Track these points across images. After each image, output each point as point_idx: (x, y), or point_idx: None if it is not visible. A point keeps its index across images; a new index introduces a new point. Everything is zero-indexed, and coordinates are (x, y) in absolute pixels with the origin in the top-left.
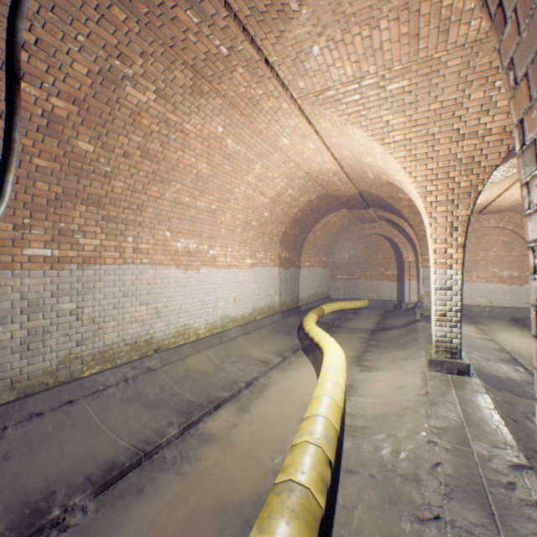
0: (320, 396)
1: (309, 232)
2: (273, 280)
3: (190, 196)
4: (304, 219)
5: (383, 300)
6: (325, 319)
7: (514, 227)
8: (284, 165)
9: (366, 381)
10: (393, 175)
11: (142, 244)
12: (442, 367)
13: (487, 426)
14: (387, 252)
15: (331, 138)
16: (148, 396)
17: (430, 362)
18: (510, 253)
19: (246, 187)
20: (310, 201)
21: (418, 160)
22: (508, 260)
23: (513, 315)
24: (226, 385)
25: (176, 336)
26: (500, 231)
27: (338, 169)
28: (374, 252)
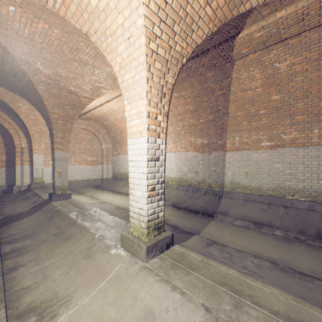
0: None
1: None
2: None
3: None
4: None
5: None
6: None
7: (95, 131)
8: None
9: None
10: None
11: None
12: (157, 248)
13: (301, 313)
14: None
15: None
16: None
17: (148, 251)
18: (93, 147)
19: None
20: None
21: None
22: (92, 151)
23: (94, 183)
24: None
25: None
26: (88, 132)
27: None
28: None
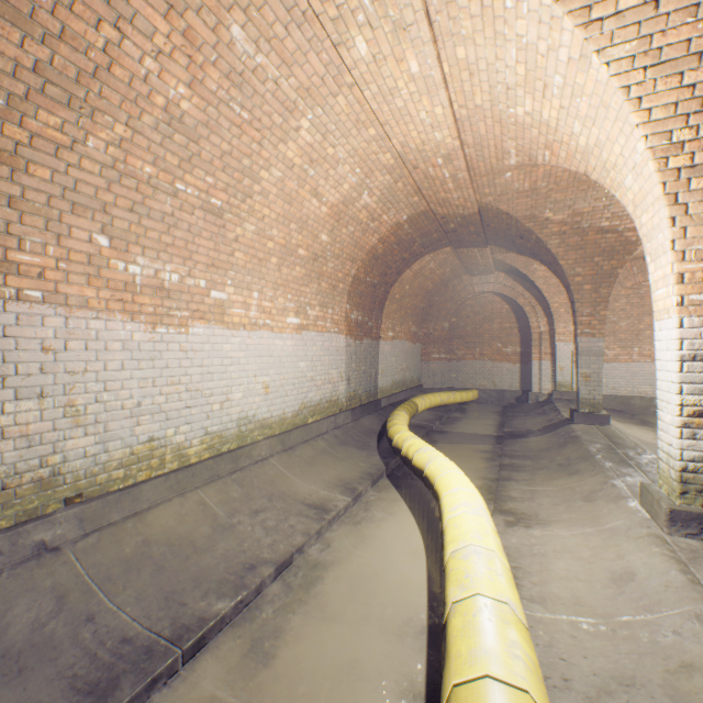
0: (484, 690)
1: (393, 284)
2: (337, 357)
3: (155, 164)
4: (386, 259)
5: (500, 391)
6: (418, 419)
7: None
8: (356, 132)
9: (529, 553)
10: (575, 136)
11: (21, 253)
12: (701, 527)
13: None
14: (505, 320)
15: (455, 47)
16: (8, 635)
17: (671, 517)
18: None
19: (284, 172)
20: (399, 226)
21: (663, 64)
22: None
23: None
24: (230, 576)
25: (128, 465)
26: None
27: (456, 144)
28: (487, 319)
